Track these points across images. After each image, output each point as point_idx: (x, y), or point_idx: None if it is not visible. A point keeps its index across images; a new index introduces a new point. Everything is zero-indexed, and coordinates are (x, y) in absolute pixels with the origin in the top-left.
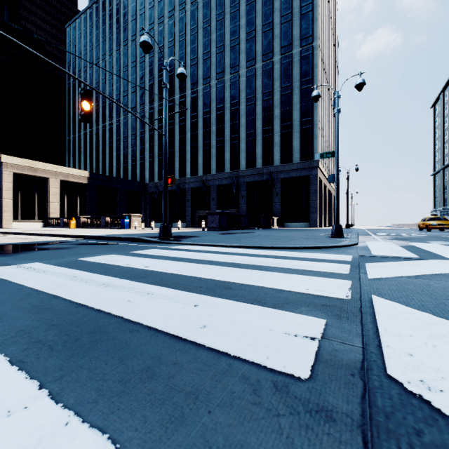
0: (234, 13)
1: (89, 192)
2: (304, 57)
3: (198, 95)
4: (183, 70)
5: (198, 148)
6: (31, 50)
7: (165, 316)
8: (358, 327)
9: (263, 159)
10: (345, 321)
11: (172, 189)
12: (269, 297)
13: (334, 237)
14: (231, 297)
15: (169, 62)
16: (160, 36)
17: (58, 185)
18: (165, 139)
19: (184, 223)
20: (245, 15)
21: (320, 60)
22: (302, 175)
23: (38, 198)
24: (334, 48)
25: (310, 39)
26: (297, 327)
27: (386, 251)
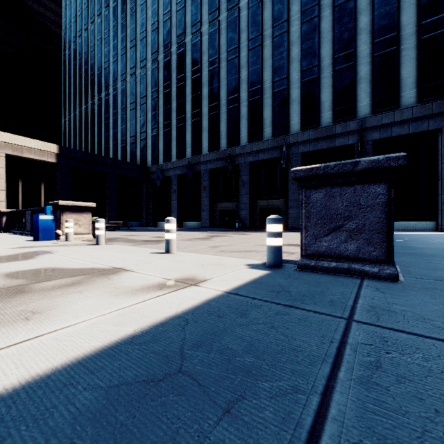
0: None
1: (59, 176)
2: None
3: (219, 28)
4: None
5: (219, 108)
6: None
7: None
8: None
9: (335, 110)
10: None
11: (182, 172)
12: None
13: None
14: None
15: None
16: None
17: (3, 163)
18: None
19: (199, 222)
20: None
21: None
22: (422, 130)
23: None
24: None
25: None
26: None
27: None
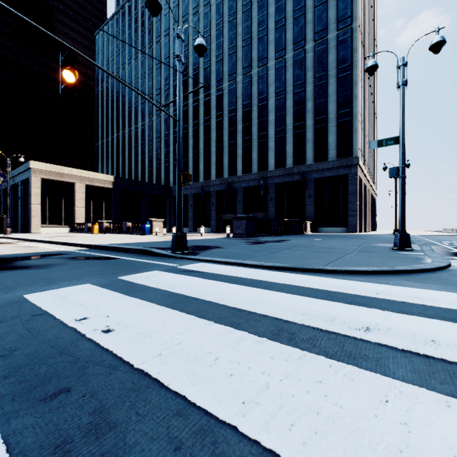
0: (262, 2)
1: (114, 197)
2: (341, 41)
3: (223, 92)
4: (202, 40)
5: (223, 148)
6: None
7: None
8: None
9: (294, 158)
10: None
11: (196, 192)
12: None
13: (399, 249)
14: None
15: (193, 60)
16: (184, 35)
17: (84, 190)
18: (179, 126)
19: (209, 228)
20: (273, 2)
21: (360, 44)
22: (338, 174)
23: (65, 203)
24: (374, 33)
25: (348, 21)
26: None
27: None
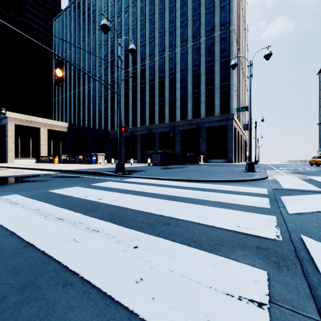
0: (172, 8)
1: (68, 138)
2: (223, 38)
3: (145, 67)
4: (133, 46)
5: (145, 105)
6: (15, 30)
7: (103, 263)
8: (303, 282)
9: (193, 113)
10: (286, 273)
11: (127, 135)
12: (204, 235)
13: (248, 171)
14: (168, 236)
15: (125, 44)
16: (118, 26)
17: (46, 133)
18: (120, 98)
19: (136, 160)
20: (179, 8)
21: (235, 40)
22: (221, 125)
23: (32, 142)
24: (245, 32)
25: (227, 25)
26: (238, 283)
27: (293, 184)
